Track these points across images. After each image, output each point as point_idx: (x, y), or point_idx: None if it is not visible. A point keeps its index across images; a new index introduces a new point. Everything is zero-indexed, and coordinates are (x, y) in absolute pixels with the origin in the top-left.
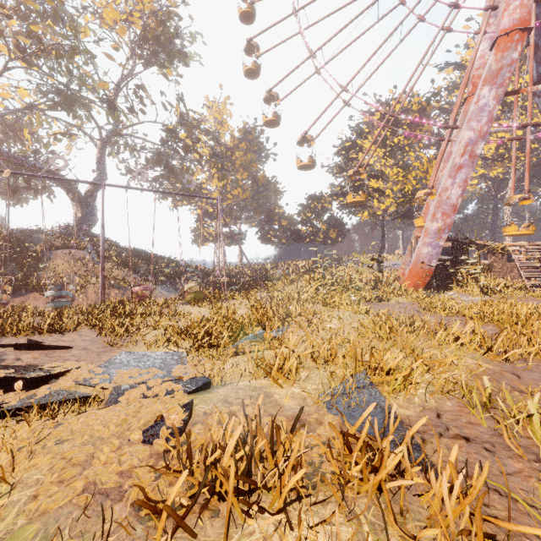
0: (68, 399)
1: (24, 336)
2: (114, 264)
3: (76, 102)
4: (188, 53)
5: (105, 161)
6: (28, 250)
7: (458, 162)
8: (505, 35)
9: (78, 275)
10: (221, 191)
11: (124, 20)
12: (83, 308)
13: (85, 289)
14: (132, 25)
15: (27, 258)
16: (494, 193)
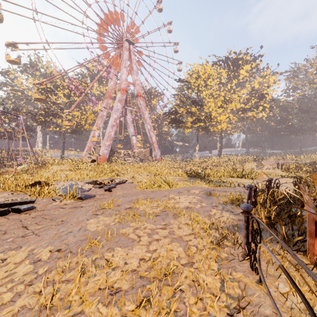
0: (126, 180)
1: None
2: None
3: None
4: None
5: None
6: None
7: (113, 124)
8: (123, 90)
9: None
10: None
11: None
12: None
13: None
14: None
15: None
16: None
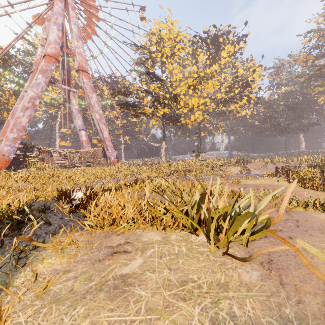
0: None
1: None
2: None
3: None
4: None
5: None
6: None
7: (26, 105)
8: (49, 56)
9: None
10: None
11: None
12: None
13: None
14: None
15: None
16: (51, 121)
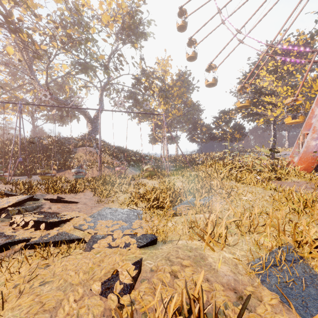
0: (66, 240)
1: (57, 194)
2: (107, 154)
3: (89, 69)
4: (146, 33)
5: (103, 99)
6: (66, 148)
7: None
8: None
9: (89, 161)
10: (165, 112)
11: (113, 21)
12: (89, 179)
13: (92, 168)
14: (116, 22)
15: (65, 152)
16: None
